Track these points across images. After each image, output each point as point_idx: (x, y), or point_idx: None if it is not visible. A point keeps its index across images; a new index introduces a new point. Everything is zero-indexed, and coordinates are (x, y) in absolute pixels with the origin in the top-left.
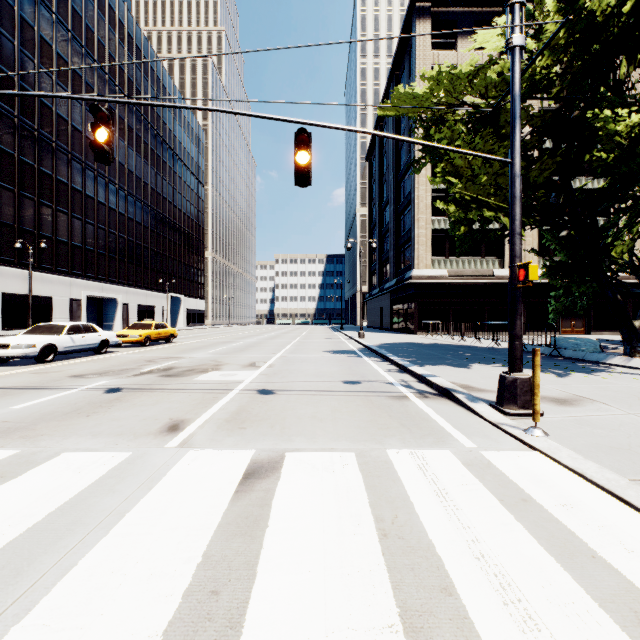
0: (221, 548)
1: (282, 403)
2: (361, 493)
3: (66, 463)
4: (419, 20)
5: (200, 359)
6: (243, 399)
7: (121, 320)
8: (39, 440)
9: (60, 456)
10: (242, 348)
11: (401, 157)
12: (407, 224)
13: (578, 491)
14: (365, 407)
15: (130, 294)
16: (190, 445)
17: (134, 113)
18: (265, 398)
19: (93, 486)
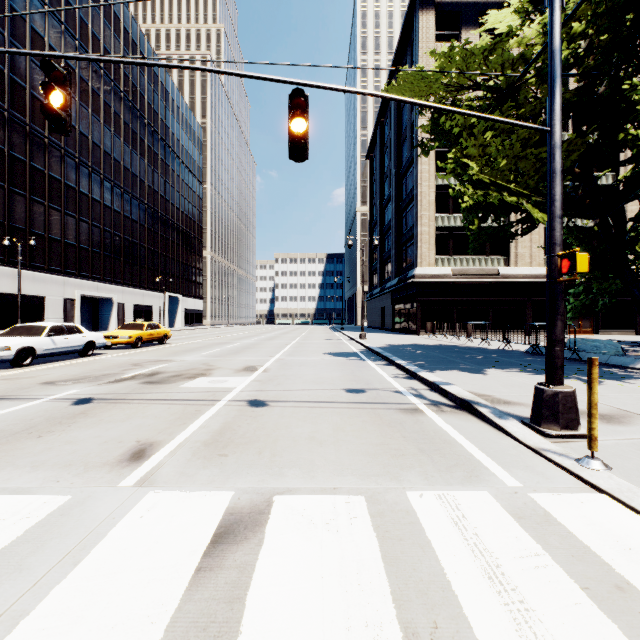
0: None
1: (275, 418)
2: (378, 574)
3: None
4: (422, 11)
5: (191, 362)
6: (230, 413)
7: (117, 320)
8: None
9: None
10: (238, 350)
11: (403, 153)
12: (409, 222)
13: None
14: (373, 424)
15: (126, 294)
16: (152, 483)
17: (130, 109)
18: (256, 412)
19: None
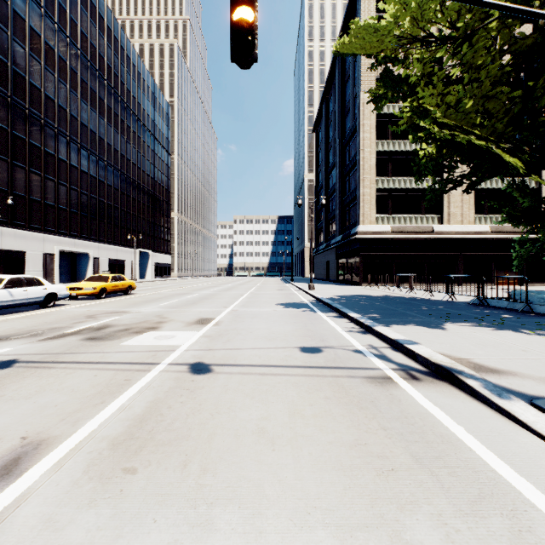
0: None
1: (216, 393)
2: None
3: None
4: None
5: (145, 314)
6: (164, 384)
7: (93, 273)
8: None
9: None
10: (195, 300)
11: (346, 124)
12: (352, 185)
13: None
14: (338, 404)
15: (101, 249)
16: None
17: (105, 86)
18: (195, 382)
19: None
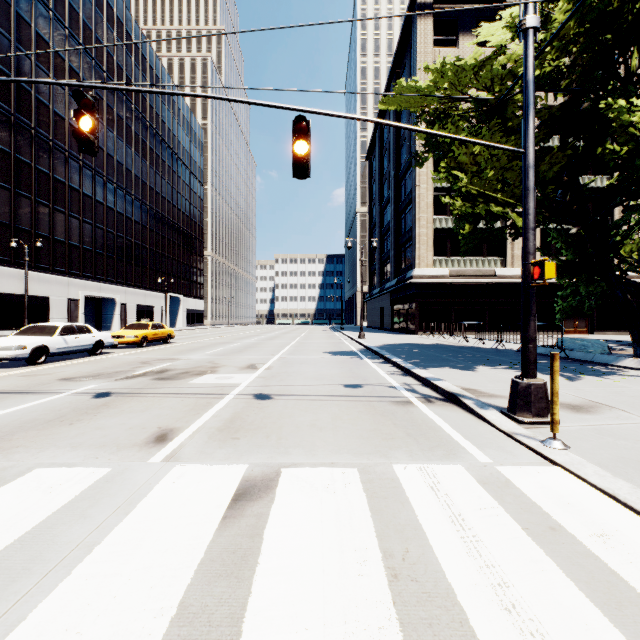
0: (201, 595)
1: (279, 409)
2: (366, 520)
3: (37, 481)
4: (420, 17)
5: (196, 361)
6: (238, 405)
7: (119, 320)
8: (13, 453)
9: (32, 472)
10: (240, 349)
11: (402, 156)
12: (408, 223)
13: (612, 517)
14: (367, 414)
15: (128, 294)
16: (177, 459)
17: (133, 112)
18: (261, 404)
19: (63, 510)
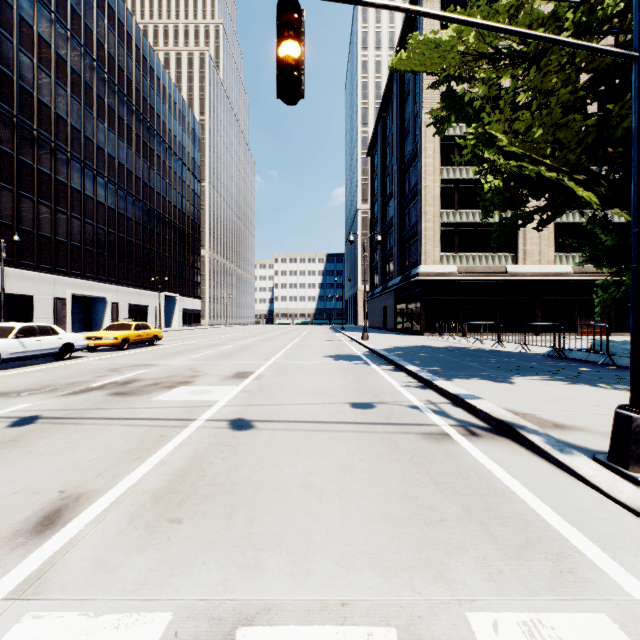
0: None
1: (260, 449)
2: None
3: None
4: None
5: (175, 367)
6: (203, 440)
7: (111, 320)
8: None
9: None
10: (231, 352)
11: (406, 148)
12: (412, 218)
13: None
14: (390, 459)
15: (121, 293)
16: (41, 588)
17: (125, 103)
18: (237, 438)
19: None
